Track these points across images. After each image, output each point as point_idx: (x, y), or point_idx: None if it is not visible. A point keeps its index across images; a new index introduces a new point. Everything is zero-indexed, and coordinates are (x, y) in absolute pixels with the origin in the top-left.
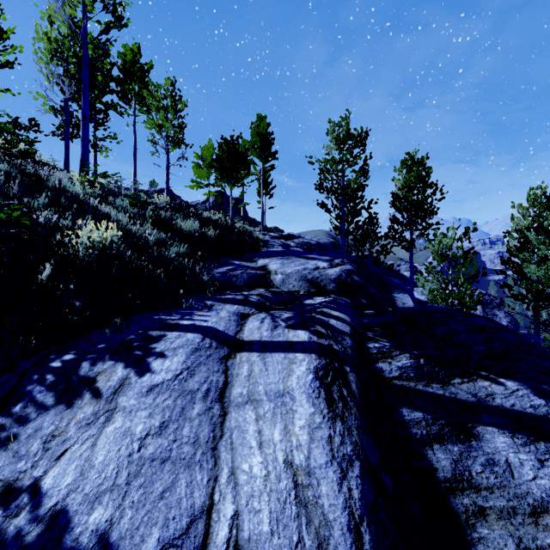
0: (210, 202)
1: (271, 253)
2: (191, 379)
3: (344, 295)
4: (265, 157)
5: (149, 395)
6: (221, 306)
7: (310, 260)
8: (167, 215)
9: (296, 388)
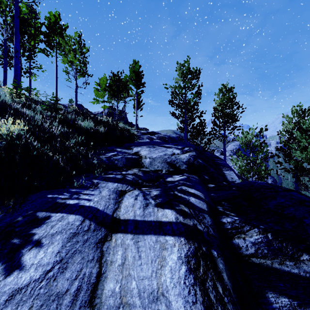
0: (106, 112)
1: (142, 143)
2: (61, 276)
3: (193, 173)
4: (138, 85)
5: (5, 308)
6: (104, 184)
7: (168, 148)
8: (72, 117)
9: (170, 286)
